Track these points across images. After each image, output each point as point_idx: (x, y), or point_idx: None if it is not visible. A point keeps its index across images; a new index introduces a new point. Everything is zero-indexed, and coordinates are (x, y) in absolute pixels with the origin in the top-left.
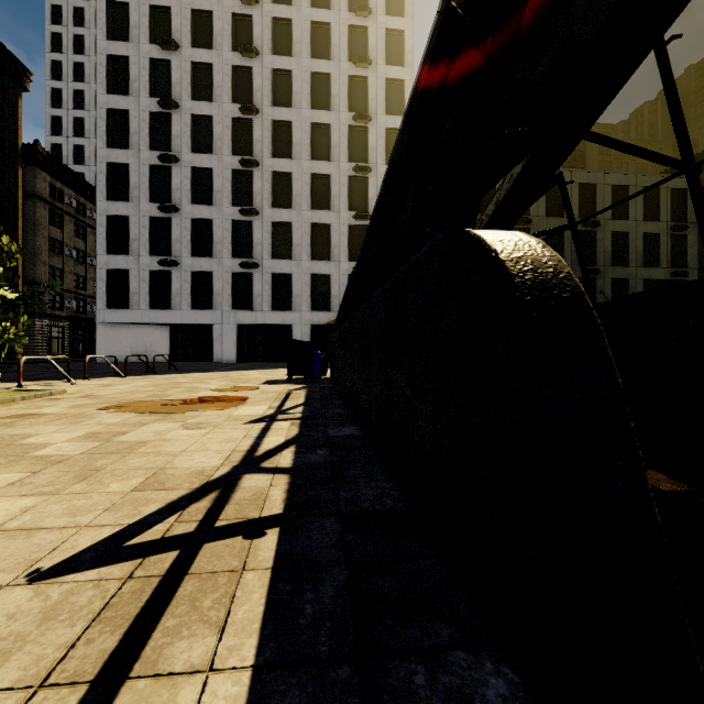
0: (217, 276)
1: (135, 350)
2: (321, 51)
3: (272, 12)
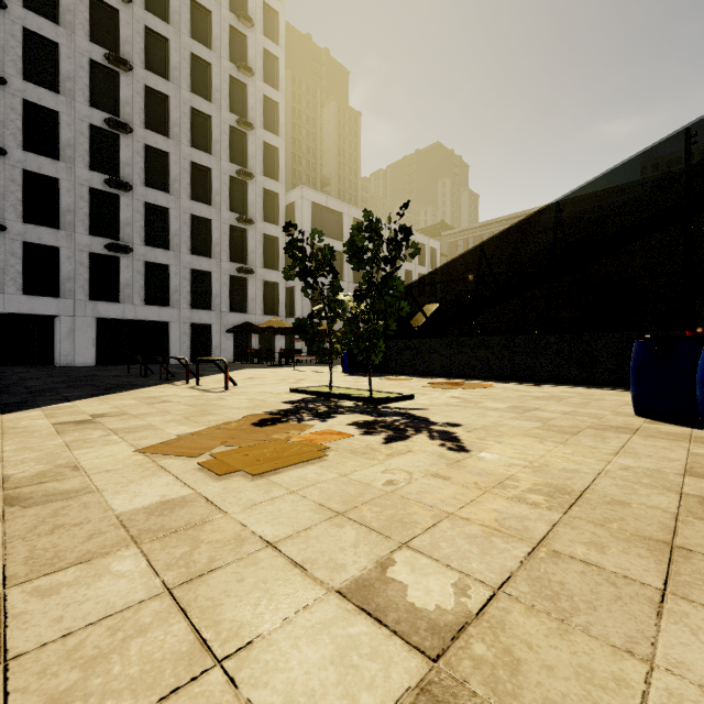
0: (66, 254)
1: None
2: (200, 34)
3: None
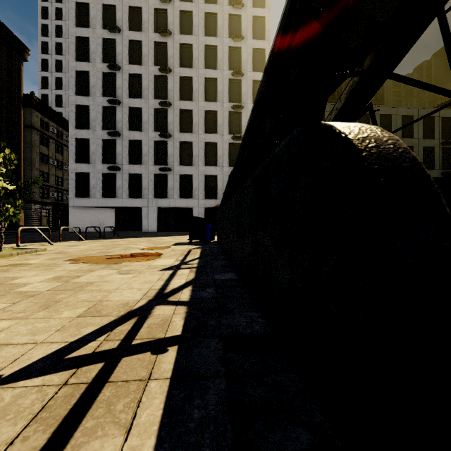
0: (144, 176)
1: (93, 224)
2: (211, 31)
3: (179, 7)
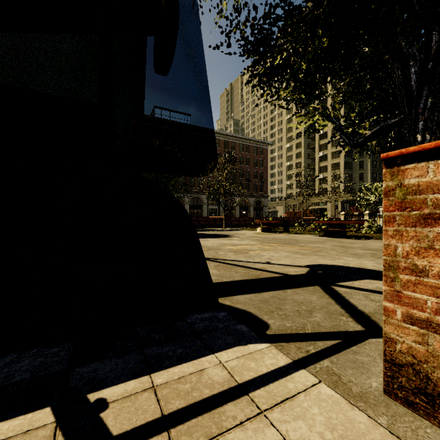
0: None
1: None
2: None
3: None
